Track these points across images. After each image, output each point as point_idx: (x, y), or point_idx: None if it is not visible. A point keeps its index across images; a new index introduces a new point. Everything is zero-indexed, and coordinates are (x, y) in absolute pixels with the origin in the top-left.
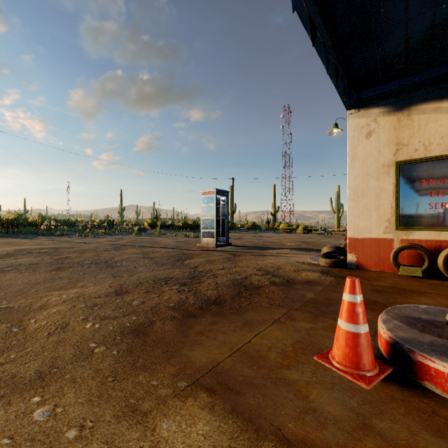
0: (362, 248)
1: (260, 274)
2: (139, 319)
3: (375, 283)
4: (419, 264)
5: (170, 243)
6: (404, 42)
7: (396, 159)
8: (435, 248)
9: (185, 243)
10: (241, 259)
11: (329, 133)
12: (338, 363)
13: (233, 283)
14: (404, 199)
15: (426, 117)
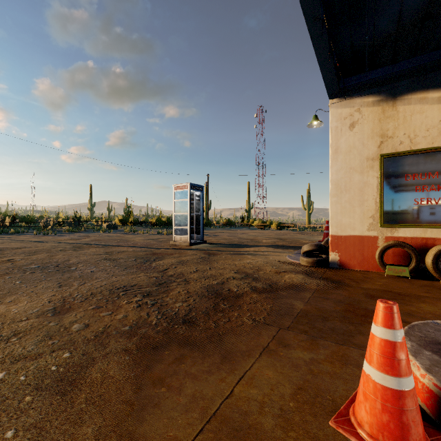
0: (346, 246)
1: (239, 278)
2: (73, 357)
3: (365, 285)
4: (404, 263)
5: (140, 242)
6: (397, 20)
7: (381, 152)
8: (421, 245)
9: (157, 241)
10: (217, 259)
11: (309, 125)
12: (370, 437)
13: (208, 290)
14: (388, 194)
15: (412, 108)
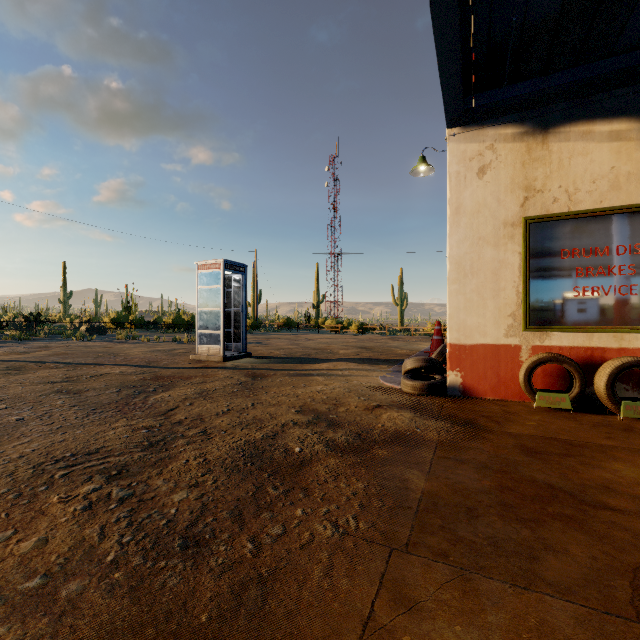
0: (472, 361)
1: (304, 423)
2: None
3: (512, 428)
4: (560, 386)
5: (138, 356)
6: None
7: (525, 214)
8: (584, 360)
9: (169, 355)
10: (267, 385)
11: (412, 171)
12: None
13: (245, 454)
14: (536, 279)
15: (571, 146)
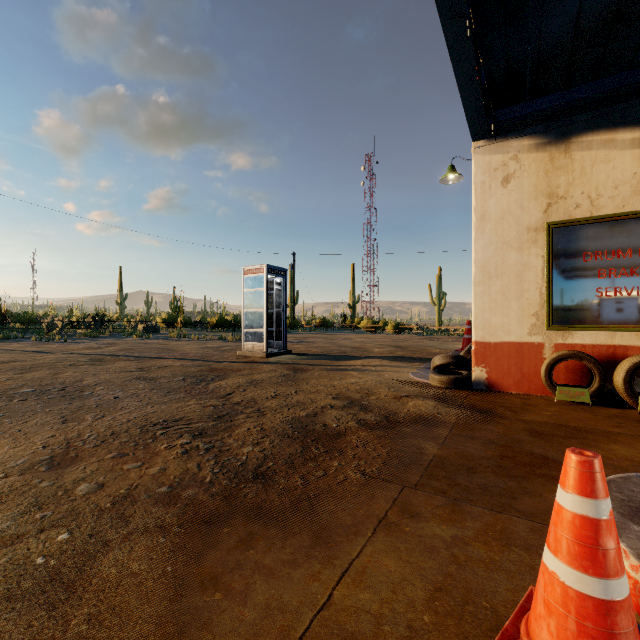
0: (497, 357)
1: (340, 406)
2: (74, 539)
3: (526, 417)
4: (582, 382)
5: (192, 351)
6: (574, 22)
7: (548, 220)
8: (607, 357)
9: (218, 351)
10: (307, 377)
11: (442, 180)
12: None
13: (293, 426)
14: (559, 281)
15: (593, 154)
